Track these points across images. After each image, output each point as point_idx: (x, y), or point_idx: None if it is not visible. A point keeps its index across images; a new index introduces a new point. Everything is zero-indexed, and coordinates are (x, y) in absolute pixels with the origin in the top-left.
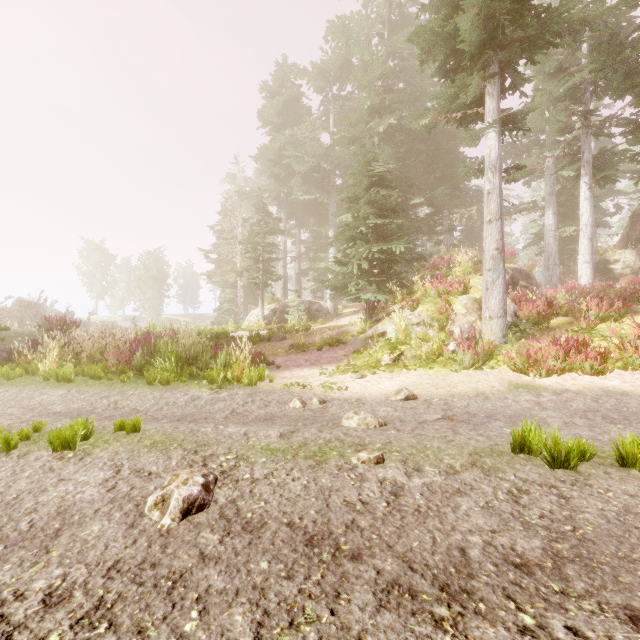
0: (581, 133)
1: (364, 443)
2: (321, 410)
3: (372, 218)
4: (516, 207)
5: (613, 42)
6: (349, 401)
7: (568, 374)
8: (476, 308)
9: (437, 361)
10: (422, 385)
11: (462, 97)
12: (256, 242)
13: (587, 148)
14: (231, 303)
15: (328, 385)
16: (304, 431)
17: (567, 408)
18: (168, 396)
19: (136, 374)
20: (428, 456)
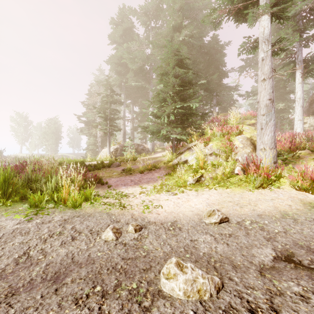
0: (296, 44)
1: None
2: (135, 243)
3: (176, 86)
4: (253, 92)
5: None
6: (165, 225)
7: None
8: (249, 144)
9: (231, 182)
10: (226, 203)
11: None
12: (105, 108)
13: (300, 53)
14: (93, 145)
15: (146, 205)
16: None
17: None
18: None
19: None
20: None
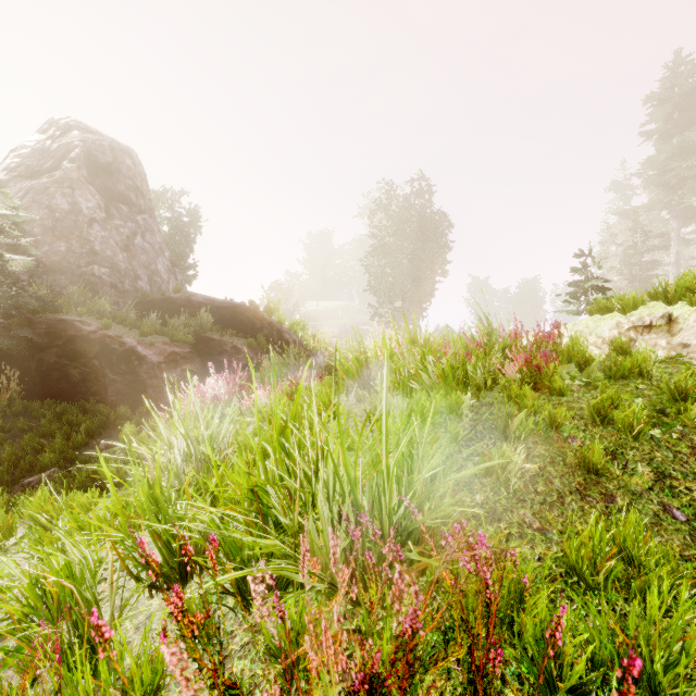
0: None
1: None
2: None
3: None
4: None
5: None
6: None
7: None
8: None
9: None
10: None
11: None
12: (631, 263)
13: None
14: None
15: None
16: None
17: None
18: None
19: None
20: None
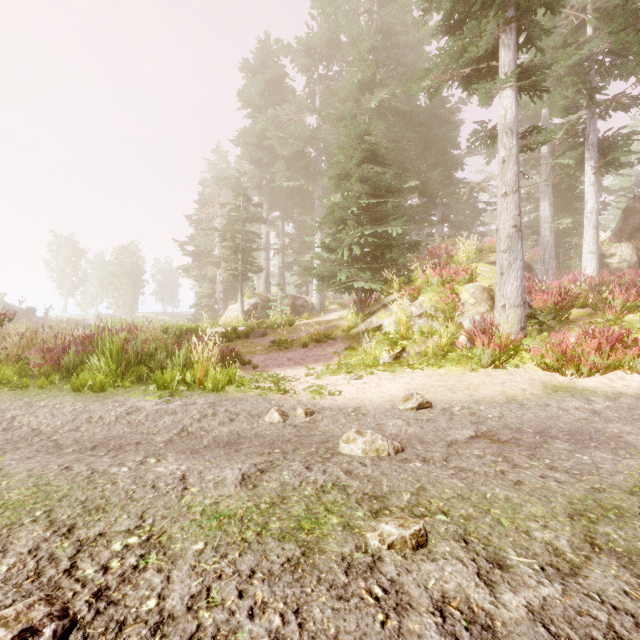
0: (586, 114)
1: (382, 492)
2: (308, 425)
3: (364, 197)
4: None
5: (628, 7)
6: (345, 411)
7: (612, 373)
8: (485, 297)
9: (448, 358)
10: (434, 388)
11: (472, 50)
12: (235, 230)
13: (592, 130)
14: (209, 299)
15: (316, 389)
16: (282, 468)
17: (638, 419)
18: (95, 408)
19: (67, 377)
20: (500, 522)
